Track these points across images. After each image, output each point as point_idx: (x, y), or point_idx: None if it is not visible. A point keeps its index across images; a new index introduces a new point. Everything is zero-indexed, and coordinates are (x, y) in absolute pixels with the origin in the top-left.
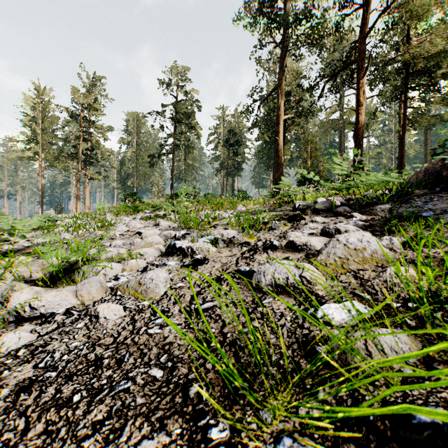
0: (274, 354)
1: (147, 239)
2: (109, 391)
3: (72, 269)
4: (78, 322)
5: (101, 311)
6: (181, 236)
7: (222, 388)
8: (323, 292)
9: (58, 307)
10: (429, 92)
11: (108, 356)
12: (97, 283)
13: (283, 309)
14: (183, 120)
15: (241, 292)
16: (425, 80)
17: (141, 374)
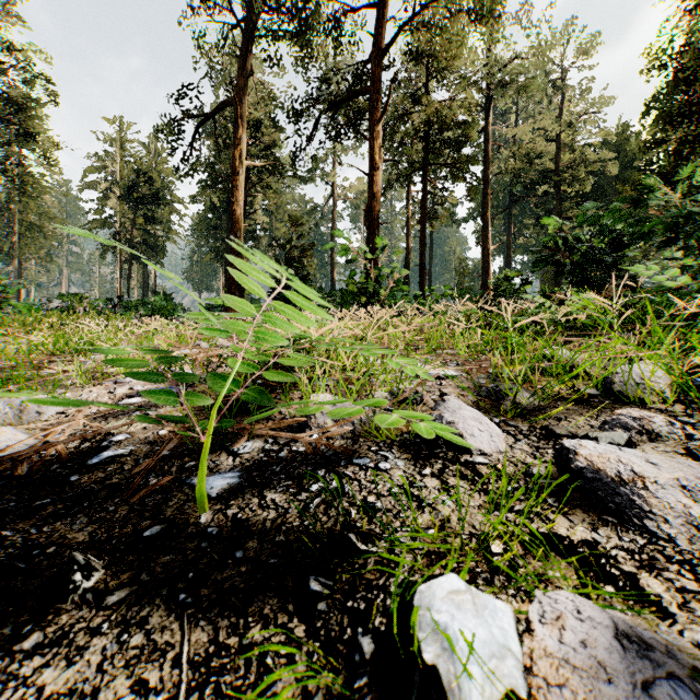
0: None
1: None
2: None
3: None
4: None
5: None
6: None
7: None
8: None
9: None
10: (454, 177)
11: None
12: None
13: None
14: None
15: None
16: (452, 158)
17: None
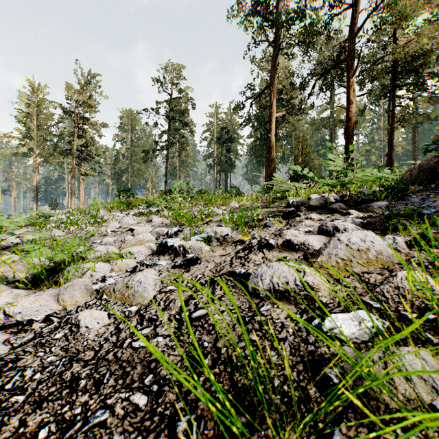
0: (278, 382)
1: (138, 236)
2: (82, 424)
3: (58, 268)
4: (57, 331)
5: (83, 319)
6: (173, 233)
7: (216, 424)
8: (327, 299)
9: (36, 314)
10: (418, 90)
11: (86, 376)
12: (82, 286)
13: (283, 319)
14: (176, 117)
15: (236, 298)
16: (414, 79)
17: (121, 400)
